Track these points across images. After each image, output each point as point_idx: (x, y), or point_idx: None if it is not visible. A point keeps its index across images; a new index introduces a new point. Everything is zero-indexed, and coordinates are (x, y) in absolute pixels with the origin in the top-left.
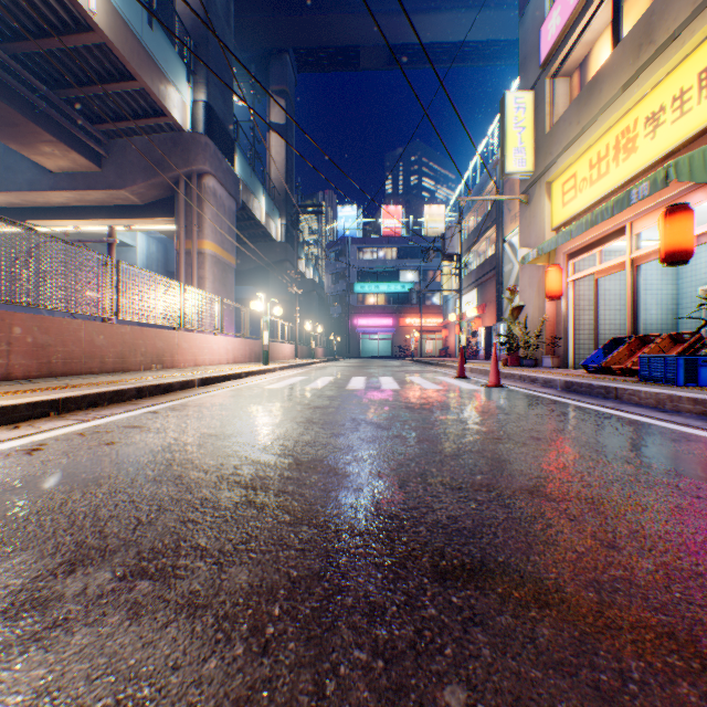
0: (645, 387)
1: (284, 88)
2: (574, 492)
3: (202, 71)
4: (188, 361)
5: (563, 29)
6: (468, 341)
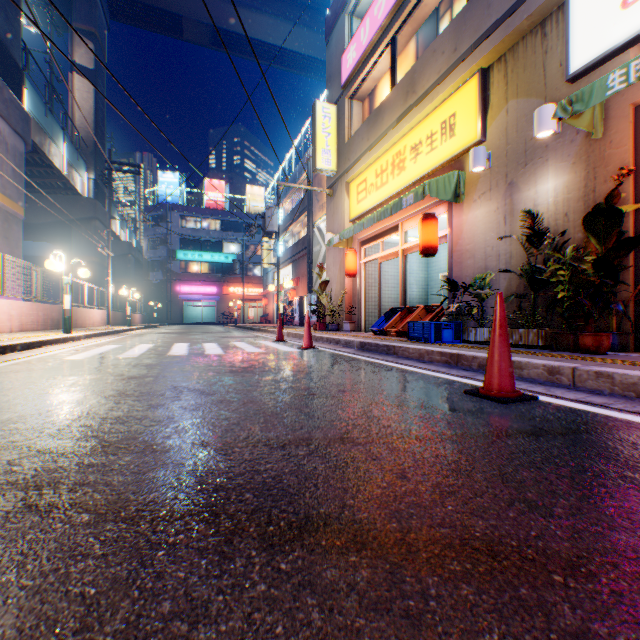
0: (412, 344)
1: (93, 30)
2: (375, 434)
3: None
4: None
5: (359, 63)
6: (286, 309)
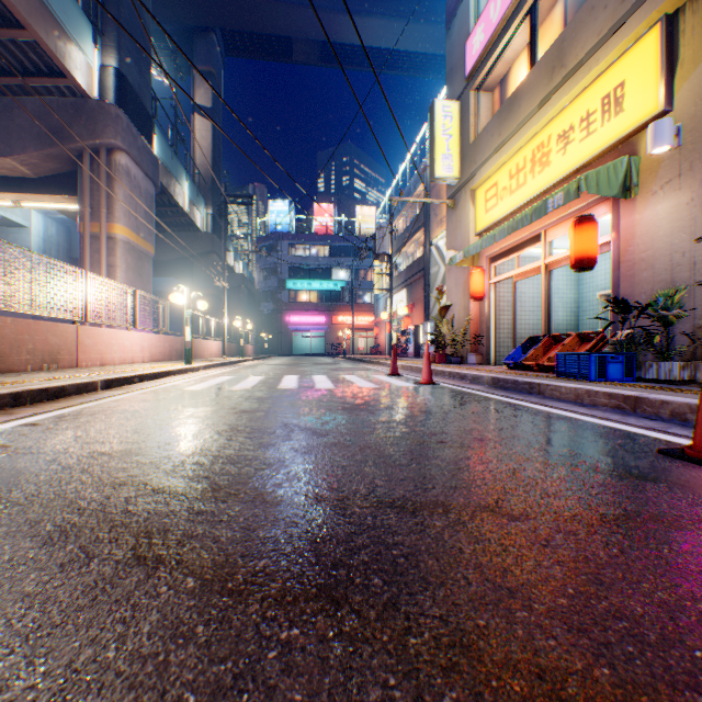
0: (564, 382)
1: (211, 70)
2: (536, 505)
3: (113, 33)
4: (92, 360)
5: (487, 45)
6: (399, 339)
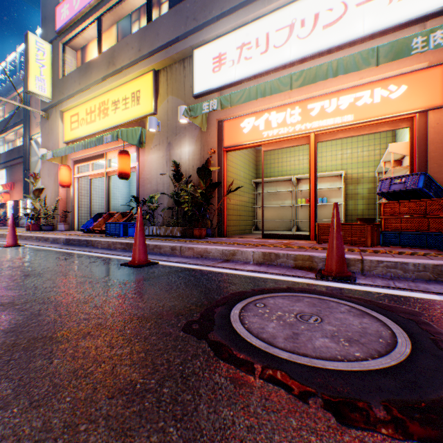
0: (107, 238)
1: None
2: (36, 297)
3: None
4: None
5: (72, 21)
6: None
